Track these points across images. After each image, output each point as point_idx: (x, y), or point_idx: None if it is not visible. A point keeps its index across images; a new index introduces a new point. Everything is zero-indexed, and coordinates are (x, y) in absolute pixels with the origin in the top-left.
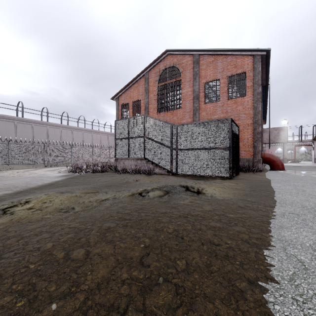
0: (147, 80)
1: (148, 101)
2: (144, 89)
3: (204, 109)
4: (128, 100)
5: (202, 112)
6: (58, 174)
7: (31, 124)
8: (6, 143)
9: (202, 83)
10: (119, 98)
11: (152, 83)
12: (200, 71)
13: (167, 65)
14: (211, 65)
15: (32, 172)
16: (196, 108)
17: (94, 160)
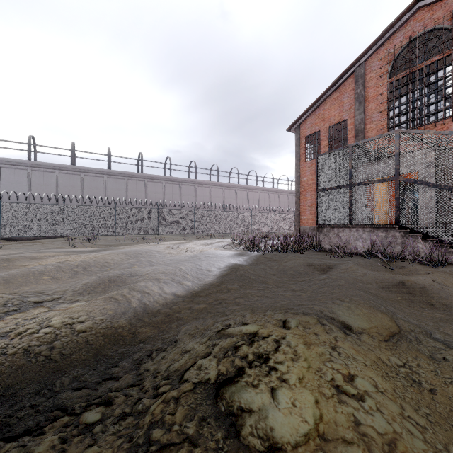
0: (362, 78)
1: (363, 118)
2: (354, 98)
3: None
4: (319, 125)
5: None
6: (226, 252)
7: (178, 184)
8: (156, 208)
9: None
10: (300, 126)
11: (373, 82)
12: None
13: (416, 32)
14: None
15: (188, 246)
16: None
17: (254, 230)
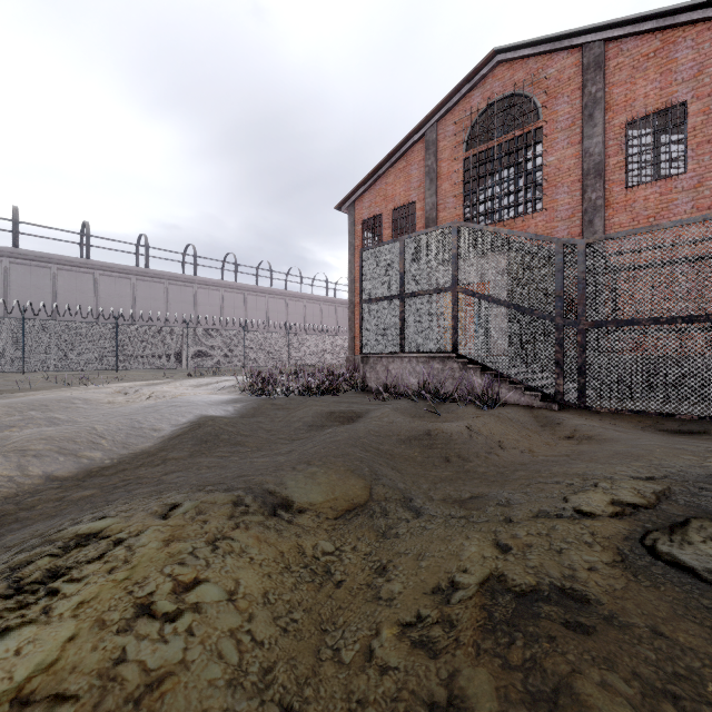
0: (434, 145)
1: (436, 202)
2: (424, 172)
3: (624, 206)
4: (380, 206)
5: (615, 216)
6: (215, 398)
7: (163, 283)
8: (113, 324)
9: (615, 127)
10: (355, 204)
11: (447, 153)
12: (607, 91)
13: (495, 93)
14: (649, 64)
15: (157, 390)
16: (593, 204)
17: (293, 361)
